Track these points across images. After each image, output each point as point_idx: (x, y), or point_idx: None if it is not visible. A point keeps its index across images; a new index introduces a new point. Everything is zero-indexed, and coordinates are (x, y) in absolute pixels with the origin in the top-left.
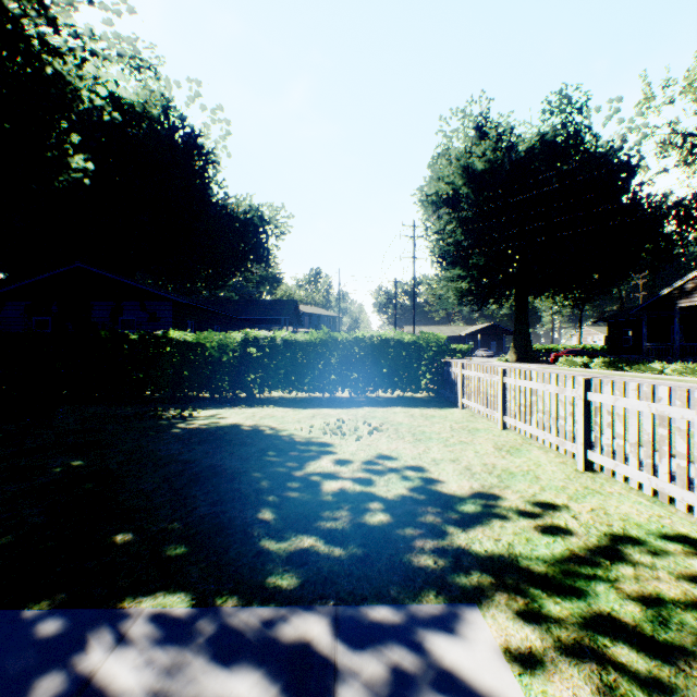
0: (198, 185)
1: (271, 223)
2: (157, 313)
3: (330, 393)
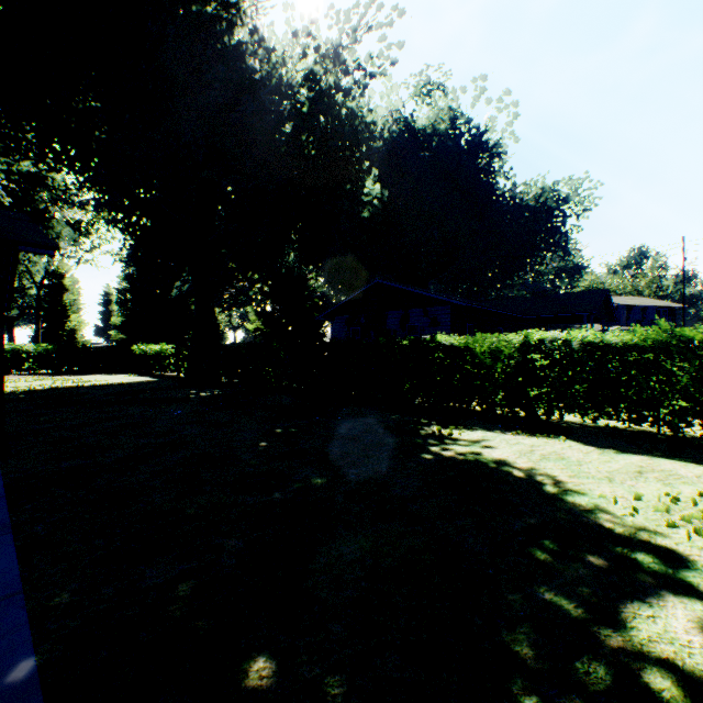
0: (482, 183)
1: (569, 201)
2: (437, 317)
3: (673, 430)
